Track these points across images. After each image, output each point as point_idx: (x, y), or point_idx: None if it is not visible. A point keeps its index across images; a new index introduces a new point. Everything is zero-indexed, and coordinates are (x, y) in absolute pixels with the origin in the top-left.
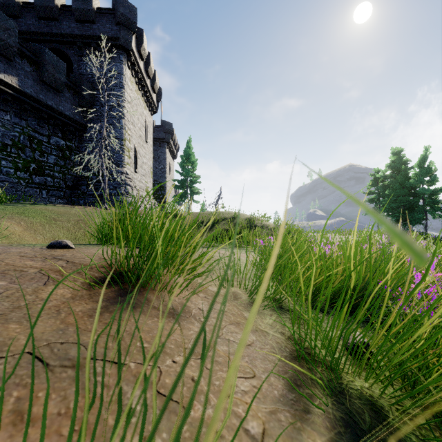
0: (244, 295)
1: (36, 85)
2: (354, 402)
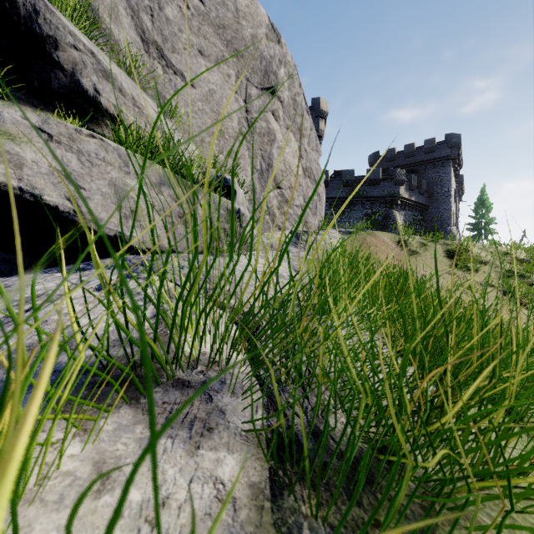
0: None
1: (417, 196)
2: None
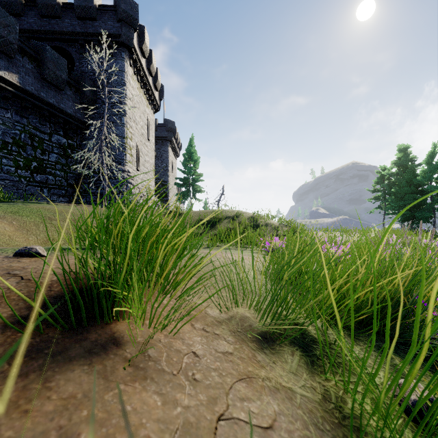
0: (255, 321)
1: (37, 82)
2: None
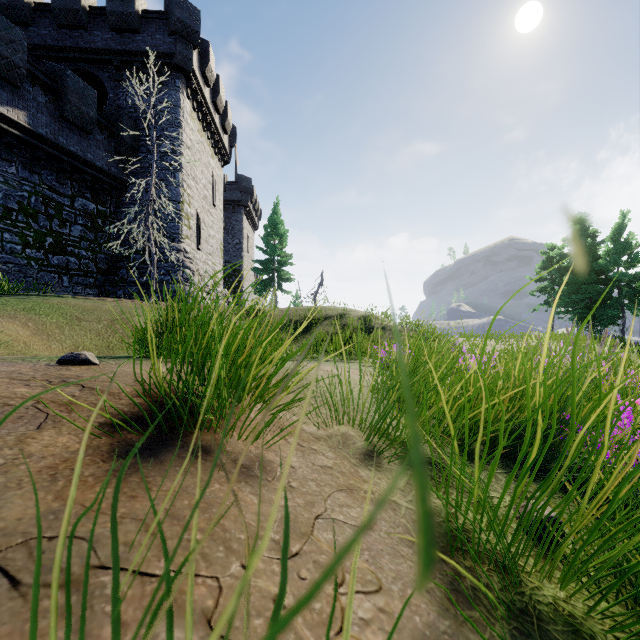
0: (360, 439)
1: (54, 123)
2: (547, 630)
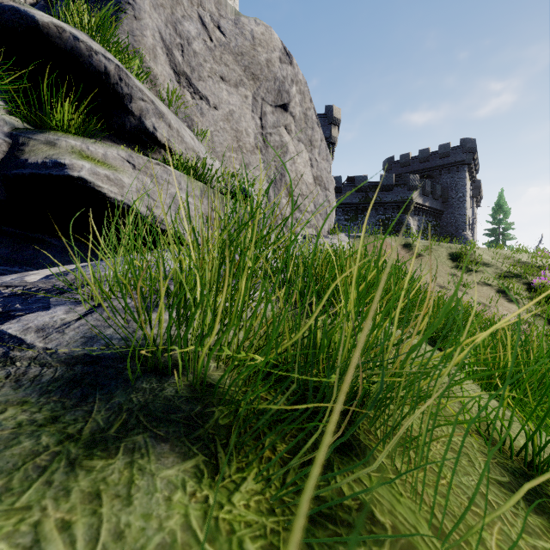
0: None
1: (431, 201)
2: None
